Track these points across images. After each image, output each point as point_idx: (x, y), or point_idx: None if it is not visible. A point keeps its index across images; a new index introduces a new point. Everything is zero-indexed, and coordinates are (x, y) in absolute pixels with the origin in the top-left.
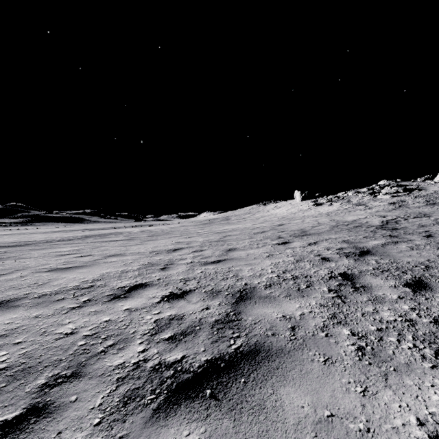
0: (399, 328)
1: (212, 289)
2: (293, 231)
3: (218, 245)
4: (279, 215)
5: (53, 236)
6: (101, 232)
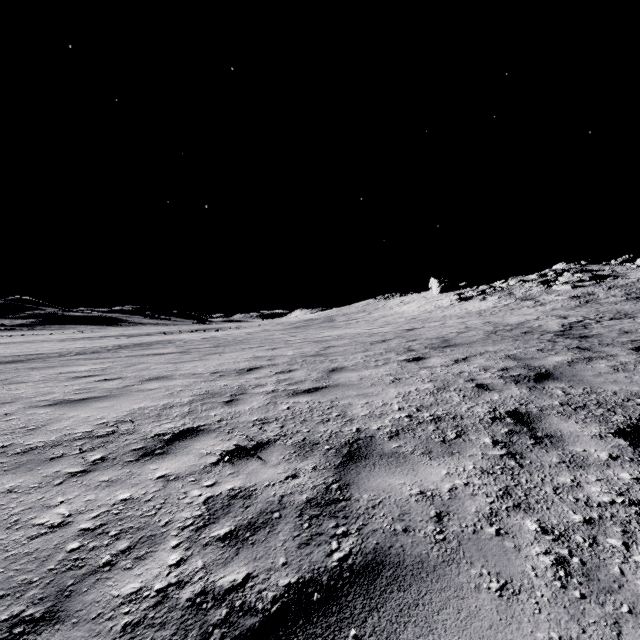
0: (622, 518)
1: (303, 440)
2: (430, 340)
3: (316, 362)
4: (407, 314)
5: (71, 347)
6: (144, 340)
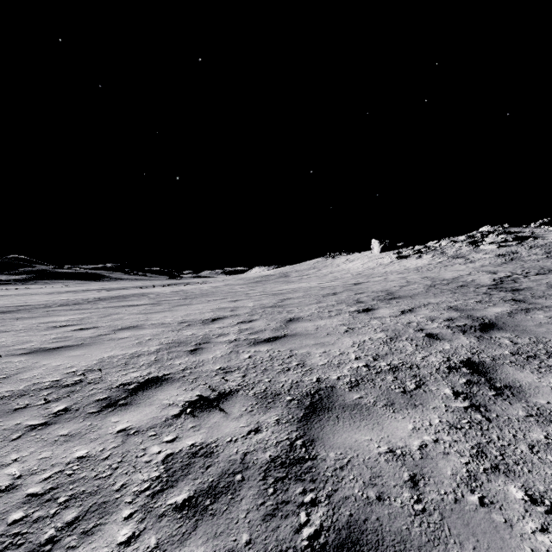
0: None
1: (265, 390)
2: (376, 293)
3: (274, 312)
4: (353, 270)
5: (56, 299)
6: (122, 293)
